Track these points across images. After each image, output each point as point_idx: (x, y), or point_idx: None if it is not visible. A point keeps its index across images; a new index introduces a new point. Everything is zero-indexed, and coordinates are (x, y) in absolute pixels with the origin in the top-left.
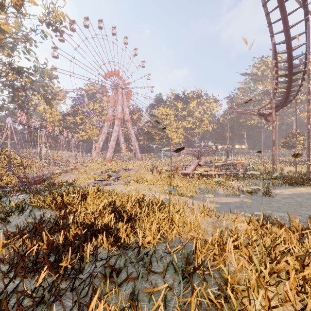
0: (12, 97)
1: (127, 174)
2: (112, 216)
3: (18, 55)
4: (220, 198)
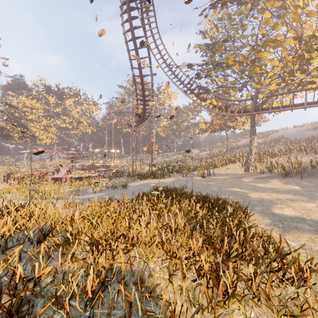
0: None
1: None
2: None
3: None
4: (89, 195)
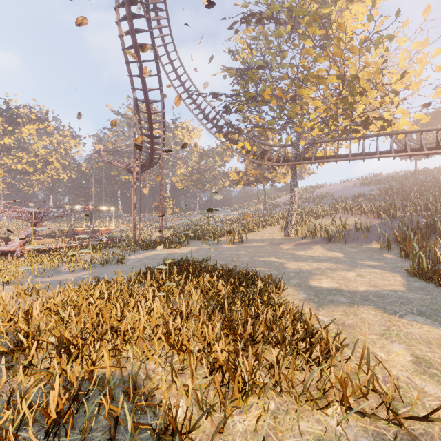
0: None
1: None
2: None
3: None
4: (61, 277)
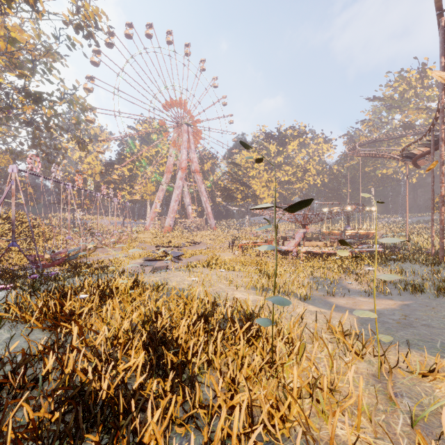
0: (32, 139)
1: (192, 251)
2: (139, 364)
3: (41, 79)
4: (357, 300)
